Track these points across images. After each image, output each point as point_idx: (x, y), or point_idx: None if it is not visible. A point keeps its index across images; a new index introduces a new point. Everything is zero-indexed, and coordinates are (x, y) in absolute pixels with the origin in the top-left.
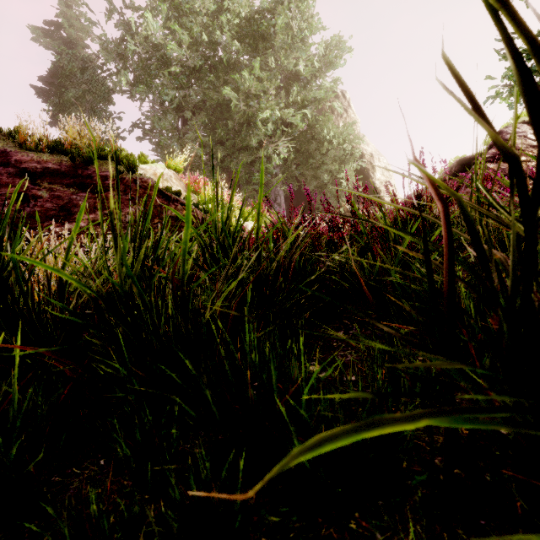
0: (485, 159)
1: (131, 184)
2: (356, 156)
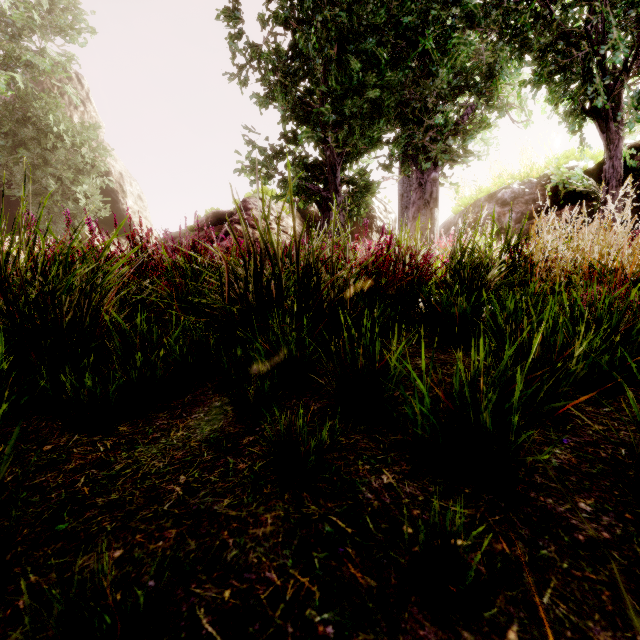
0: (235, 220)
1: None
2: (101, 170)
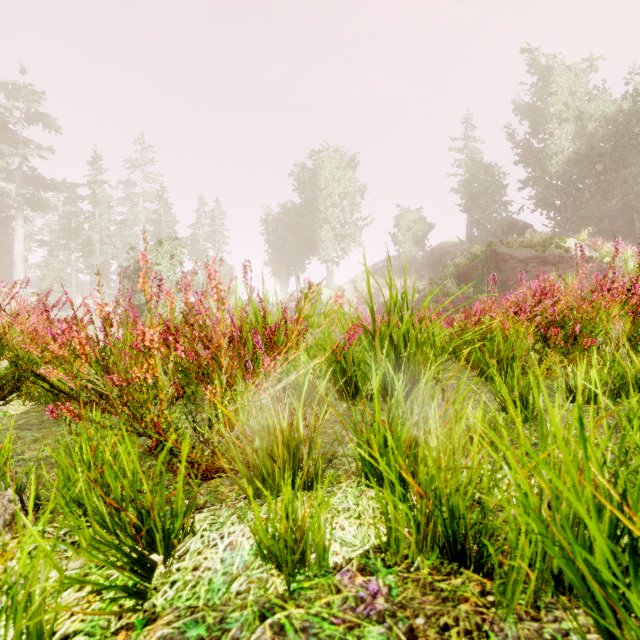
0: None
1: (568, 259)
2: None
